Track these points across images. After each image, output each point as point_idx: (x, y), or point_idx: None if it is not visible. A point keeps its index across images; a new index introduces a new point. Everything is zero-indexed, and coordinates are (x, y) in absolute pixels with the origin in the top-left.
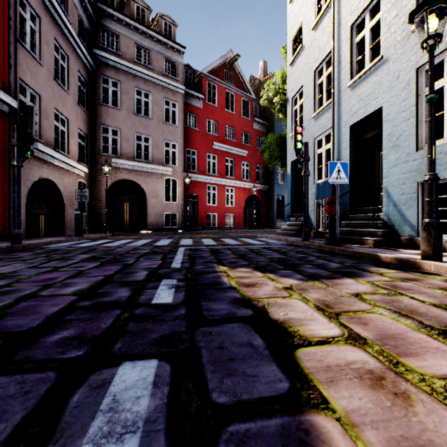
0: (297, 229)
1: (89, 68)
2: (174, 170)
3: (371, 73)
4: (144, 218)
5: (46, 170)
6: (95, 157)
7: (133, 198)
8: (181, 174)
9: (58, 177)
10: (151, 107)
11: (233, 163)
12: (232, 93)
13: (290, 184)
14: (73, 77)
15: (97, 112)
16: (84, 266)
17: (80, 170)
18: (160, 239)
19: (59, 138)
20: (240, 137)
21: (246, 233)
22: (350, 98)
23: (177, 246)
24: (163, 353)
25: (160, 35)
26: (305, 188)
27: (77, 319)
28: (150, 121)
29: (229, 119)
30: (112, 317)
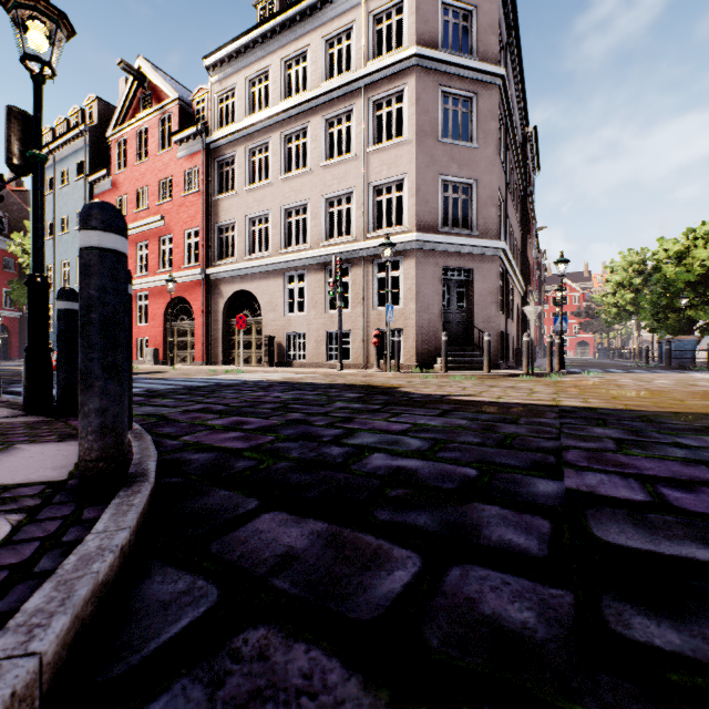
0: None
1: None
2: None
3: None
4: None
5: None
6: None
7: None
8: None
9: None
10: None
11: None
12: None
13: None
14: None
15: None
16: None
17: None
18: None
19: None
20: None
21: None
22: None
23: None
24: None
25: None
26: None
27: None
28: None
29: None
30: None
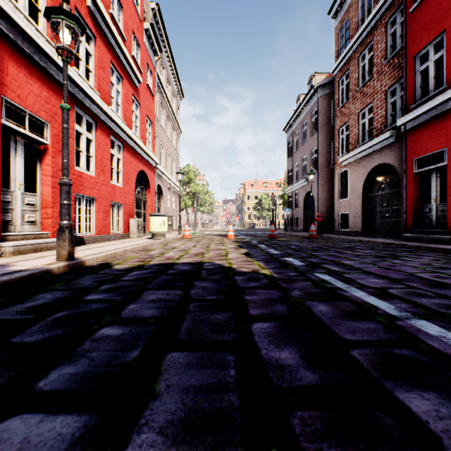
0: None
1: None
2: None
3: None
4: None
5: None
6: None
7: None
8: None
9: None
10: None
11: None
12: None
13: None
14: None
15: None
16: (438, 277)
17: None
18: None
19: None
20: None
21: None
22: None
23: None
24: (273, 253)
25: None
26: None
27: (308, 256)
28: None
29: None
30: (298, 256)
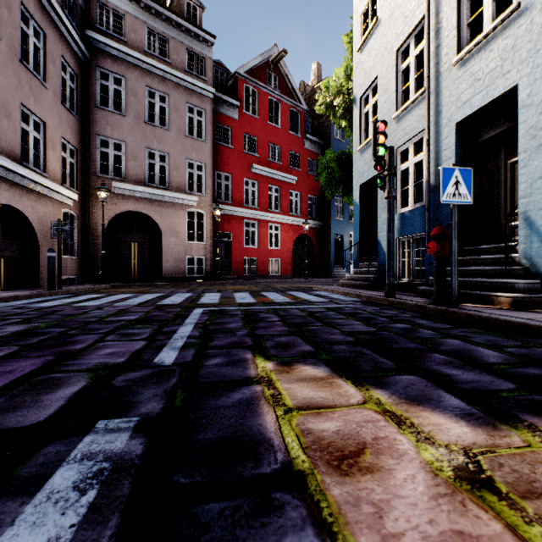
0: (370, 278)
1: (80, 55)
2: (201, 200)
3: (497, 35)
4: (160, 264)
5: (6, 193)
6: (89, 179)
7: (144, 237)
8: (210, 206)
9: (27, 203)
10: (168, 114)
11: (278, 192)
12: (278, 102)
13: (359, 215)
14: (54, 64)
15: (92, 118)
16: None
17: (65, 195)
18: (173, 294)
19: (30, 148)
20: (288, 159)
21: (297, 284)
22: (457, 81)
23: (192, 305)
24: None
25: (180, 18)
26: (390, 216)
27: None
28: (167, 134)
29: (273, 134)
30: None
